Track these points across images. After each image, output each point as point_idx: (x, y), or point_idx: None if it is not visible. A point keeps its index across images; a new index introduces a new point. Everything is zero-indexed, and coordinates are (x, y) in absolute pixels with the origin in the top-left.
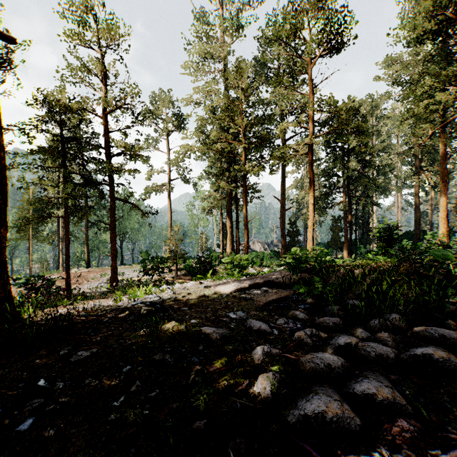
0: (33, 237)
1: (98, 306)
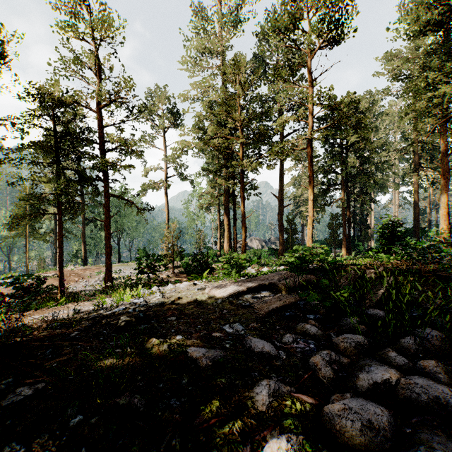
0: (30, 234)
1: (73, 314)
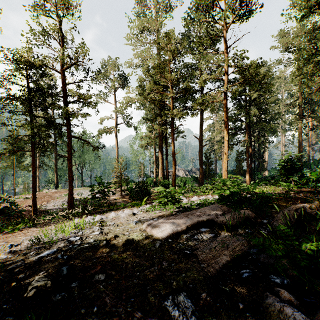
0: (17, 166)
1: None
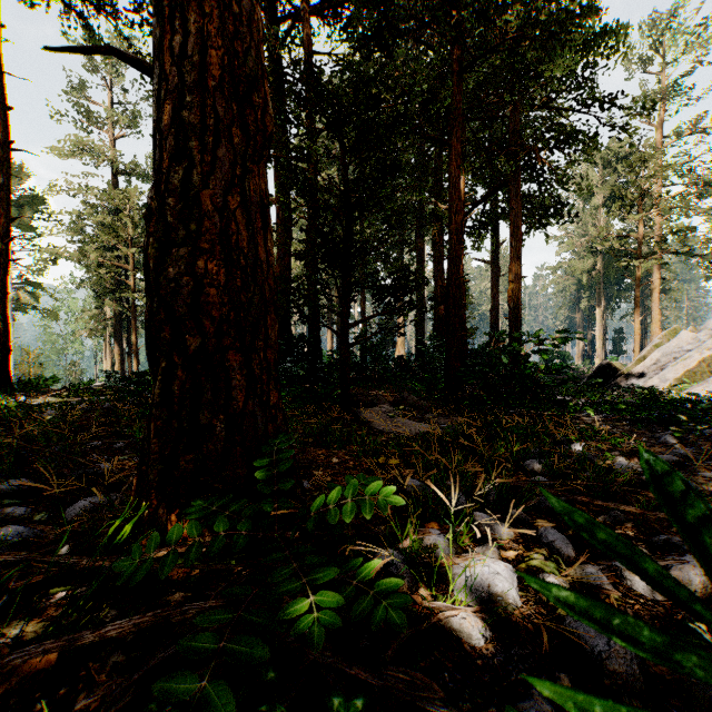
0: None
1: None
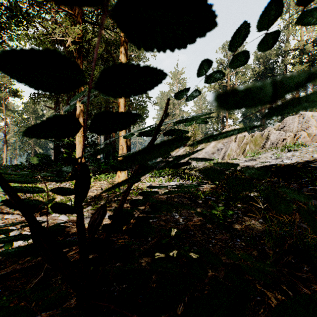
0: None
1: None
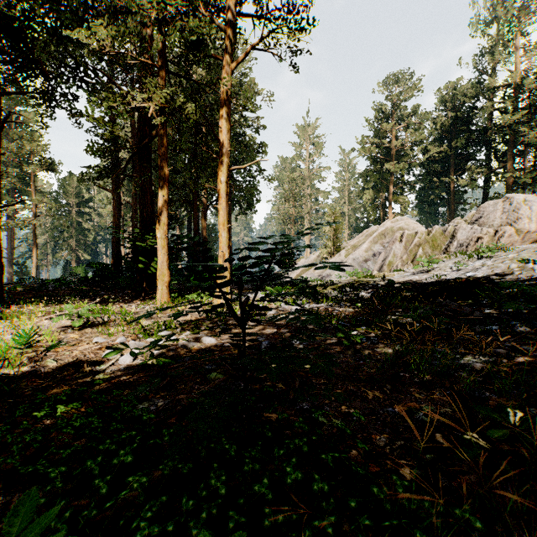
0: None
1: None
